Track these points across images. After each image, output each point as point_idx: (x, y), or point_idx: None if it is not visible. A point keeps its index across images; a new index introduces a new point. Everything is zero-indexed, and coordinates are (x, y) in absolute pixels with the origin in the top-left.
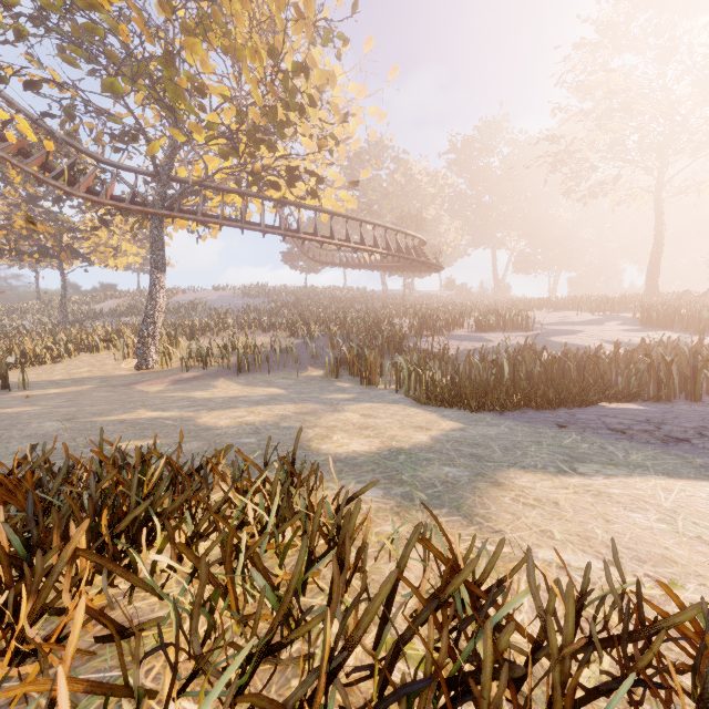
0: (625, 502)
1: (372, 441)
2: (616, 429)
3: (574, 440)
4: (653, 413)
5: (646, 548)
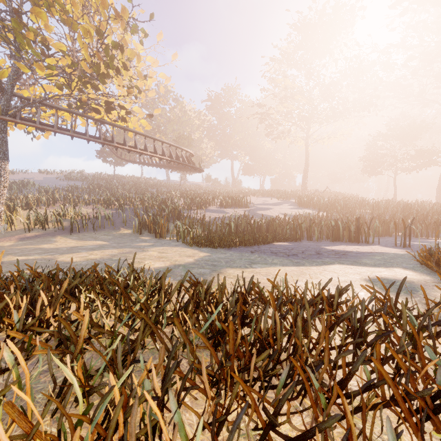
0: (264, 274)
1: (166, 262)
2: (274, 252)
3: (255, 257)
4: (291, 246)
5: (264, 285)
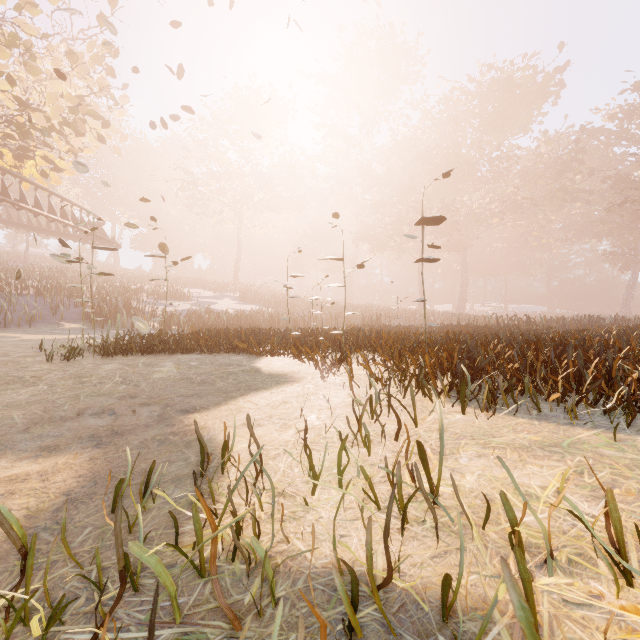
0: None
1: None
2: None
3: None
4: None
5: None
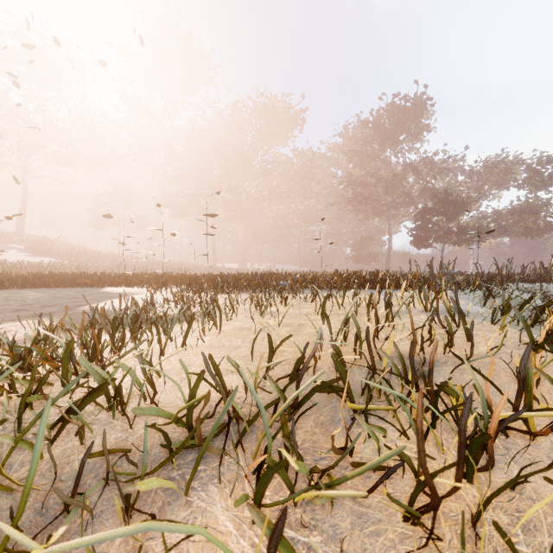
0: None
1: None
2: None
3: None
4: None
5: None
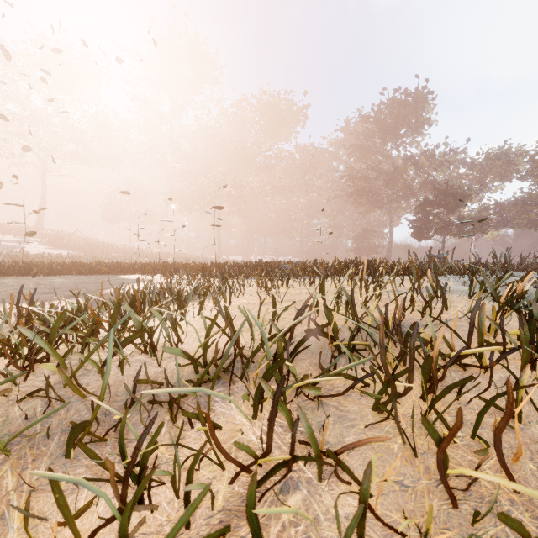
0: None
1: None
2: None
3: None
4: None
5: None
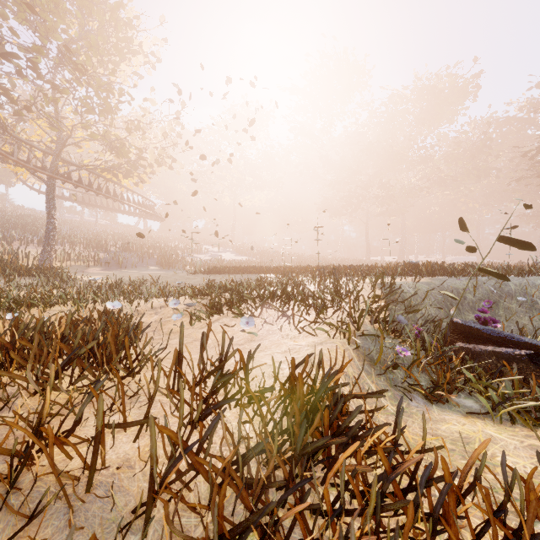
0: None
1: None
2: None
3: None
4: None
5: None
